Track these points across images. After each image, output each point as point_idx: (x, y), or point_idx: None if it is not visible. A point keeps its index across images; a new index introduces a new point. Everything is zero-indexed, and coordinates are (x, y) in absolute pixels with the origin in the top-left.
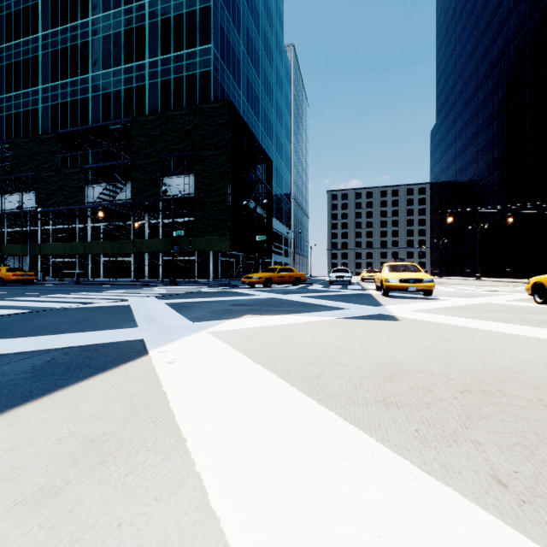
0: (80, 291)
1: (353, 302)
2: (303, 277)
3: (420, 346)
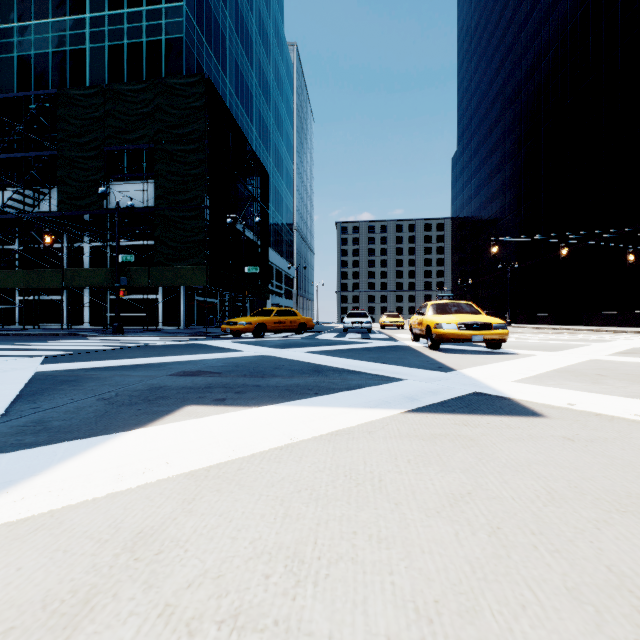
0: None
1: (397, 361)
2: (310, 323)
3: None
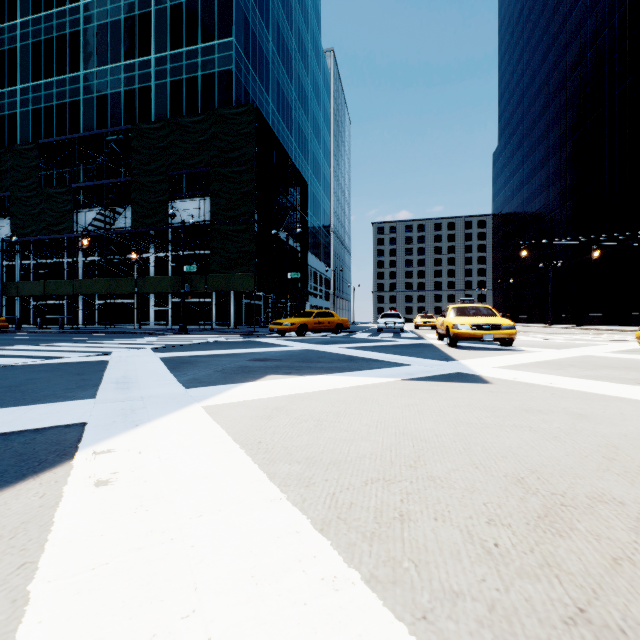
0: (58, 341)
1: (414, 354)
2: (346, 323)
3: (553, 432)
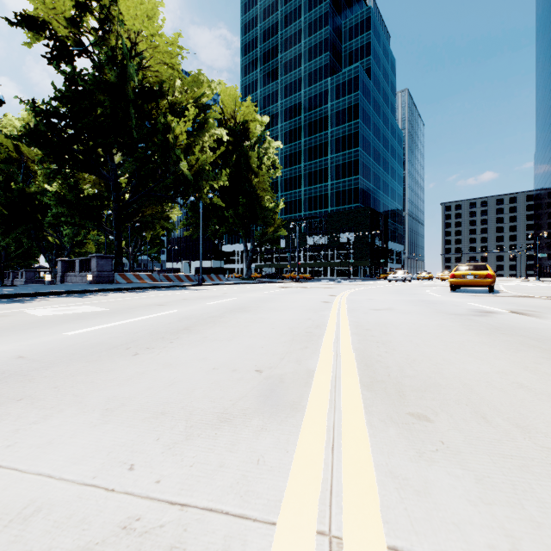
0: None
1: None
2: None
3: None
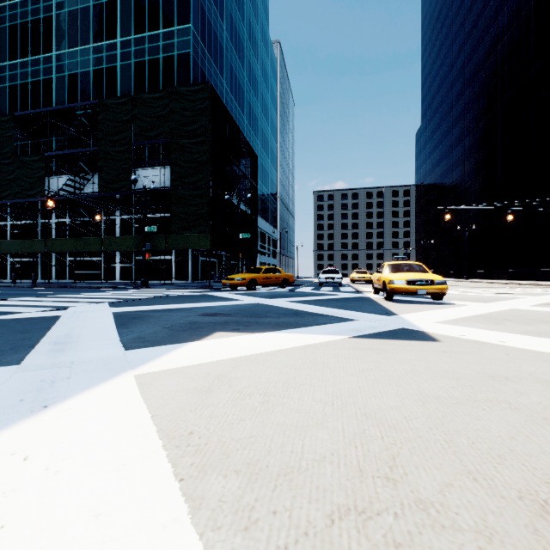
0: (24, 295)
1: (356, 308)
2: (291, 278)
3: (539, 411)
